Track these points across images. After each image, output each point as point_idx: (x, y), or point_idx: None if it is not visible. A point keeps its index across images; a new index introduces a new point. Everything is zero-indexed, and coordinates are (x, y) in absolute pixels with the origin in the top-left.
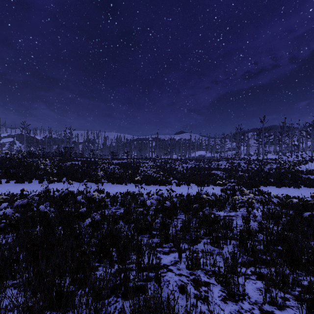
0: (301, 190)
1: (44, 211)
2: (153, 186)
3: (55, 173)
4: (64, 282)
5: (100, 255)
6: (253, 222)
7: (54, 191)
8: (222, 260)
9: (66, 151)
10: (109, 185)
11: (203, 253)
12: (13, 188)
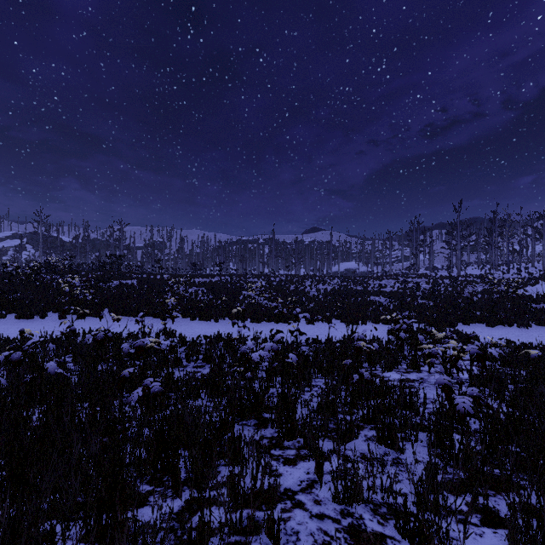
0: (532, 331)
1: (56, 372)
2: (266, 324)
3: (89, 301)
4: (64, 543)
5: (156, 468)
6: (462, 398)
7: (84, 333)
8: (403, 477)
9: (112, 262)
10: (186, 322)
11: (366, 461)
12: (11, 328)
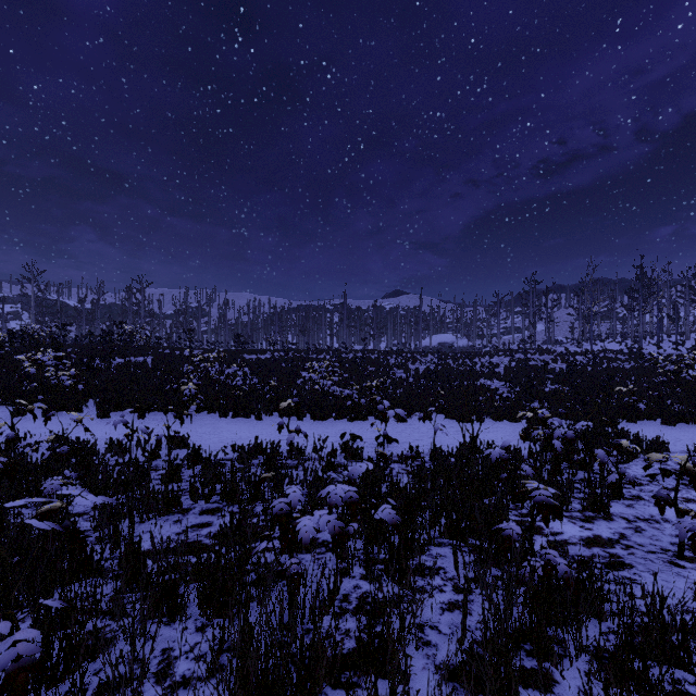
0: None
1: None
2: (334, 423)
3: (70, 388)
4: None
5: None
6: None
7: (36, 441)
8: None
9: (123, 333)
10: (213, 421)
11: None
12: None
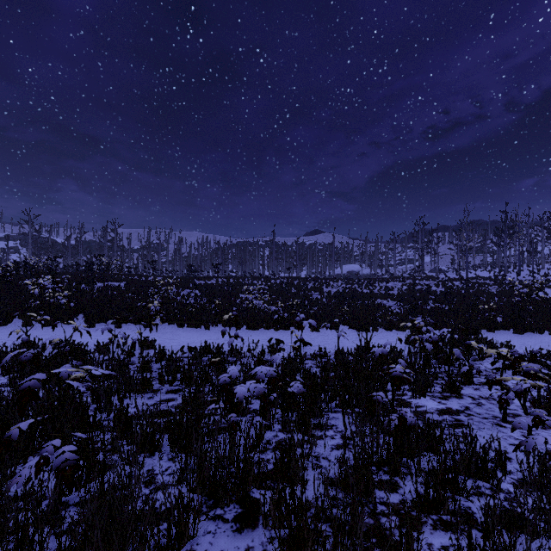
0: None
1: None
2: (264, 332)
3: (64, 305)
4: None
5: None
6: None
7: (43, 344)
8: None
9: (101, 263)
10: (172, 330)
11: None
12: None
